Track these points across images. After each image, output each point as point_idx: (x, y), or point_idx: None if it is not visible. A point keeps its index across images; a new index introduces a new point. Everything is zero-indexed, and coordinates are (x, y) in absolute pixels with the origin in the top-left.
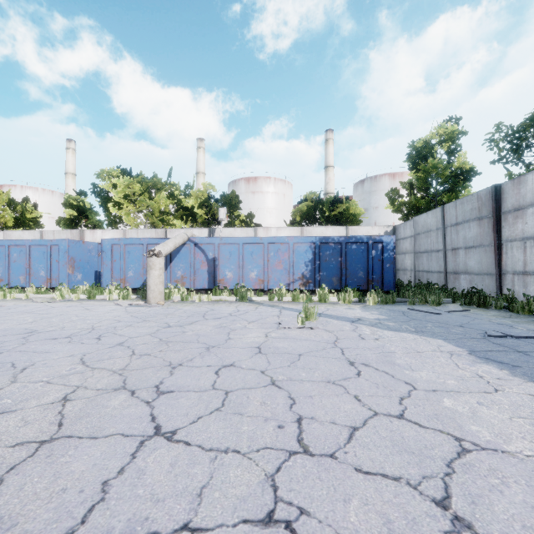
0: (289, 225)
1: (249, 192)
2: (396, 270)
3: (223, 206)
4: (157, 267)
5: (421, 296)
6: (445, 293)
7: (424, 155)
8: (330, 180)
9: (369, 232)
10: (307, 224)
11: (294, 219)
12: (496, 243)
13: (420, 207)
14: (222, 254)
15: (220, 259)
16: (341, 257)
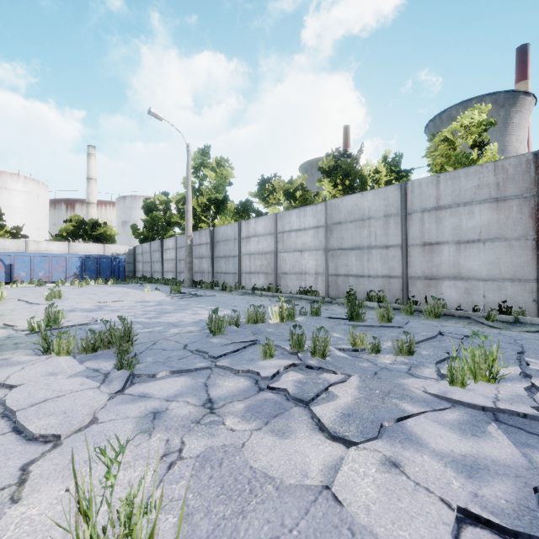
0: (55, 237)
1: None
2: (136, 271)
3: None
4: None
5: (132, 281)
6: (142, 279)
7: (151, 209)
8: (93, 191)
9: (119, 248)
10: (73, 238)
11: (61, 234)
12: (162, 261)
13: (149, 237)
14: (17, 262)
15: (16, 265)
16: (98, 265)
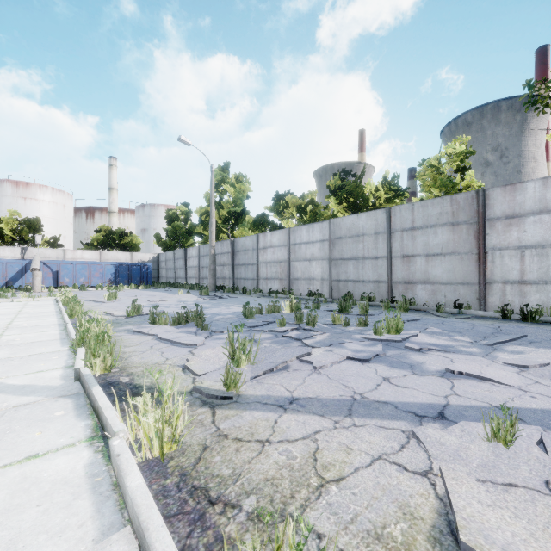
0: (86, 246)
1: (19, 197)
2: (159, 277)
3: (26, 228)
4: (40, 276)
5: (160, 286)
6: (168, 284)
7: (173, 219)
8: (115, 201)
9: (144, 256)
10: (103, 247)
11: (93, 243)
12: (185, 268)
13: (171, 245)
14: (62, 269)
15: (61, 271)
16: (129, 271)
